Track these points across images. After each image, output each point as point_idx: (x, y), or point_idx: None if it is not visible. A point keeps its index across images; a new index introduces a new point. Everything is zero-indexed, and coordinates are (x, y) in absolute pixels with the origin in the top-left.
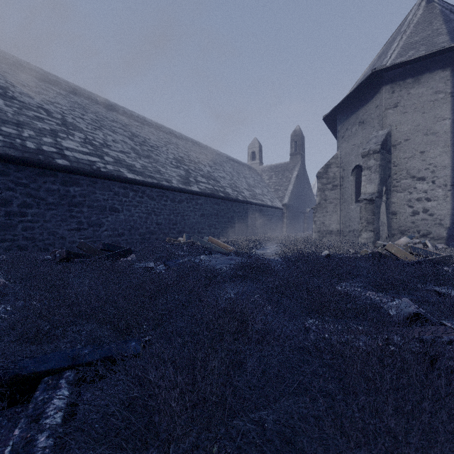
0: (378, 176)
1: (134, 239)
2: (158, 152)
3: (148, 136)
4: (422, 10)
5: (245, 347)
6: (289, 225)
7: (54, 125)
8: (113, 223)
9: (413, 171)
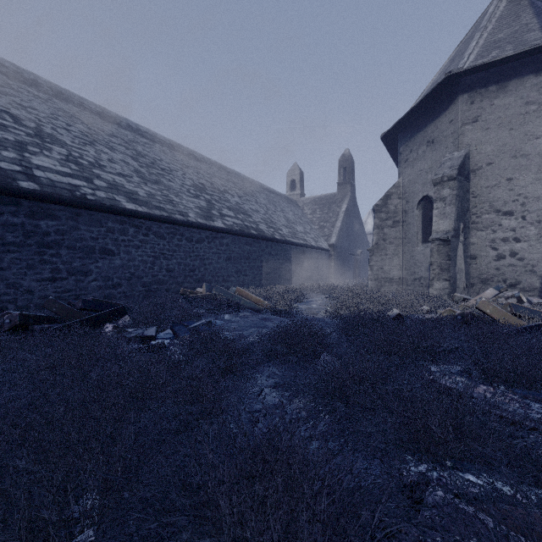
0: (454, 210)
1: (135, 291)
2: (171, 177)
3: (159, 156)
4: (506, 2)
5: None
6: (337, 270)
7: (22, 136)
8: (105, 270)
9: (498, 203)
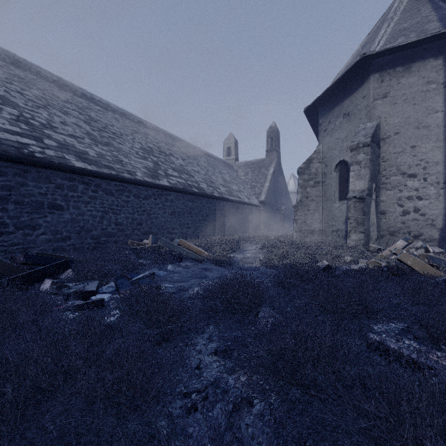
0: (368, 172)
1: (85, 243)
2: (122, 140)
3: (111, 122)
4: None
5: None
6: (266, 222)
7: None
8: (54, 224)
9: (404, 167)
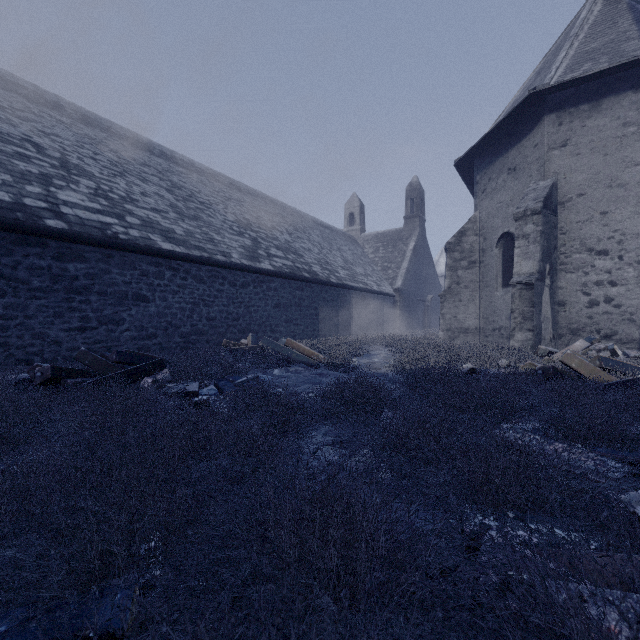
0: (539, 249)
1: (172, 343)
2: (211, 212)
3: (197, 188)
4: (601, 5)
5: (358, 637)
6: (404, 318)
7: (46, 168)
8: (138, 319)
9: (591, 241)
